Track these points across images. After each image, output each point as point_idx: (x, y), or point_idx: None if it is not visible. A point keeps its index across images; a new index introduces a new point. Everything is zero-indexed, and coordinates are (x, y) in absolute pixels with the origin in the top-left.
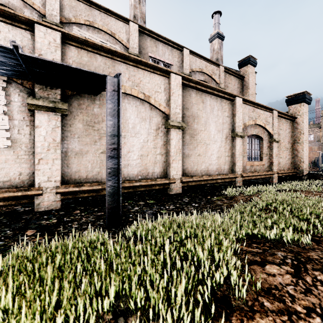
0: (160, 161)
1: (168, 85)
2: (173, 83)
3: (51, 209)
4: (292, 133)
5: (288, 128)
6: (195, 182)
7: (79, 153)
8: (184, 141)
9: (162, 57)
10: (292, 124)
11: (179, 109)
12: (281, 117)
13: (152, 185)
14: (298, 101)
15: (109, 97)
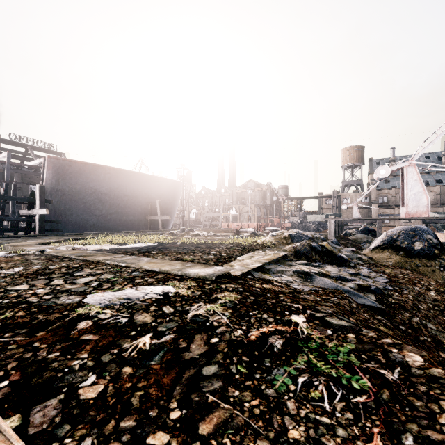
0: None
1: (442, 209)
2: (444, 208)
3: None
4: None
5: None
6: None
7: None
8: None
9: None
10: None
11: None
12: None
13: None
14: None
15: None
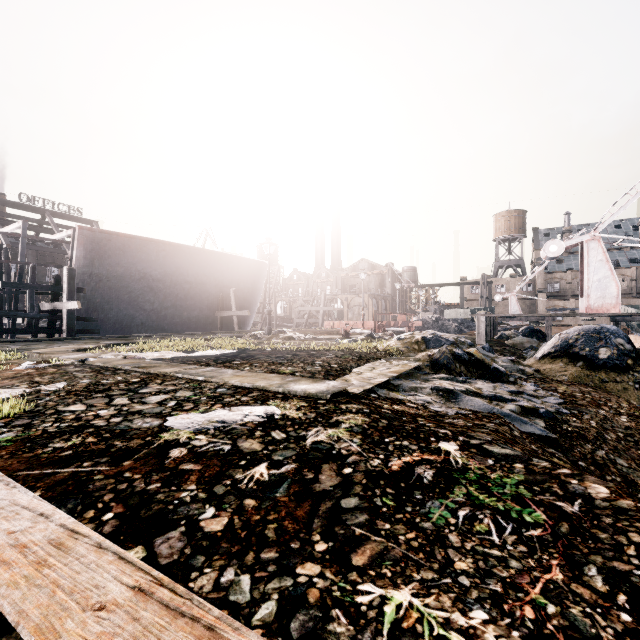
0: None
1: (639, 301)
2: None
3: None
4: None
5: None
6: None
7: None
8: None
9: None
10: None
11: None
12: None
13: None
14: None
15: None
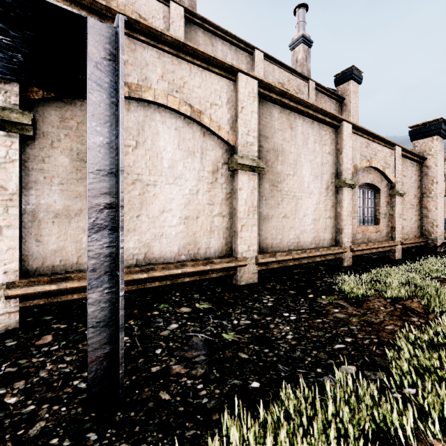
0: (219, 227)
1: (234, 94)
2: (242, 90)
3: None
4: (419, 182)
5: (414, 175)
6: (278, 262)
7: (62, 215)
8: (261, 192)
9: None
10: (419, 169)
11: (254, 137)
12: (406, 157)
13: (205, 271)
14: (428, 133)
15: (94, 72)
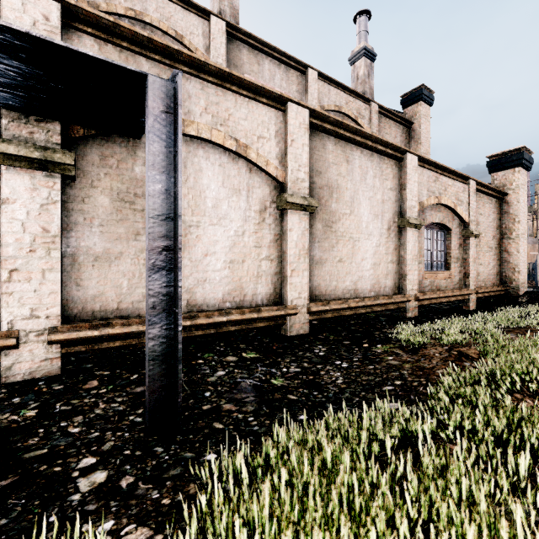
0: (267, 272)
1: (283, 126)
2: (293, 121)
3: (38, 377)
4: (499, 221)
5: (492, 213)
6: (333, 312)
7: (103, 258)
8: (314, 233)
9: (270, 83)
10: (499, 206)
11: (305, 173)
12: (482, 192)
13: (252, 320)
14: (509, 164)
15: (154, 125)
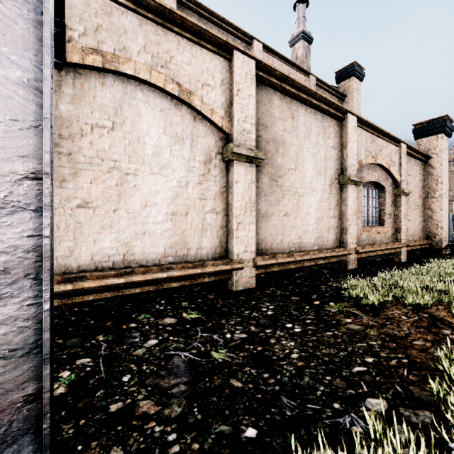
0: (213, 225)
1: (229, 75)
2: (239, 70)
3: None
4: (424, 182)
5: (419, 174)
6: (279, 265)
7: None
8: (260, 187)
9: None
10: (424, 168)
11: (251, 124)
12: (410, 155)
13: (195, 275)
14: (433, 131)
15: None
